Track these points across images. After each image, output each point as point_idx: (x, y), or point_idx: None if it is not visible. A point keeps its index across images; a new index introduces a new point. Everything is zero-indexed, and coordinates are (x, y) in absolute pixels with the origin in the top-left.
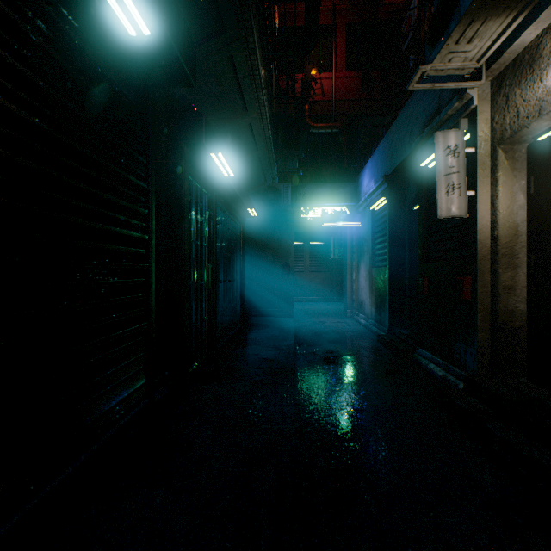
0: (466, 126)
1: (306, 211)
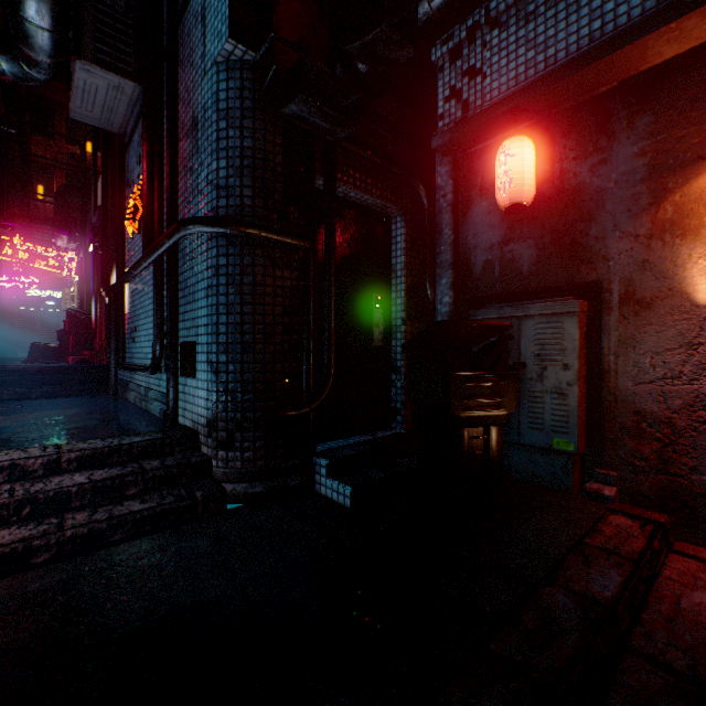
0: (74, 287)
1: (29, 292)
